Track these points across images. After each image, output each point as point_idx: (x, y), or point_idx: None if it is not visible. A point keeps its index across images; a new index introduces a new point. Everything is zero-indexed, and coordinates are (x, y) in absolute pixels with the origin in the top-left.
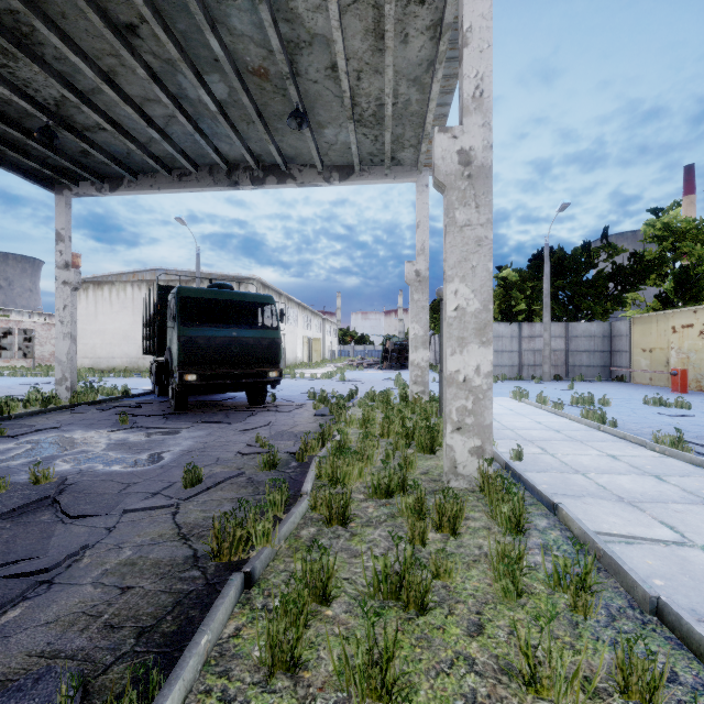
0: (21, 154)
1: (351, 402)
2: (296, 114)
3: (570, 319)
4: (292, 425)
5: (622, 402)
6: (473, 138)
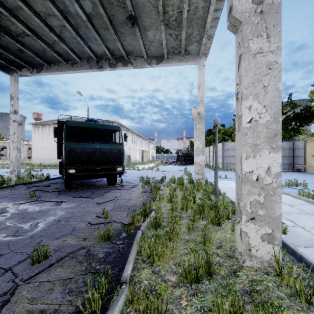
0: None
1: (162, 183)
2: (130, 16)
3: None
4: (128, 199)
5: (311, 184)
6: None
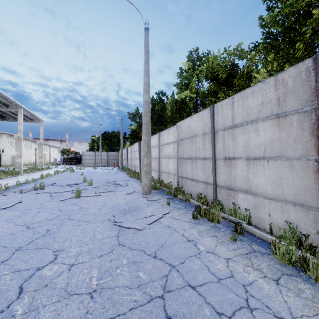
0: None
1: None
2: (1, 116)
3: (110, 151)
4: None
5: (92, 169)
6: (19, 135)
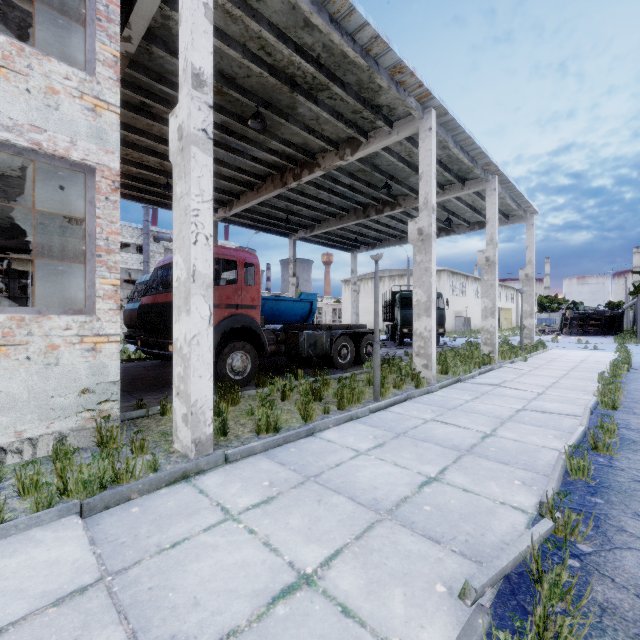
0: (344, 245)
1: None
2: (446, 221)
3: None
4: None
5: None
6: (490, 253)
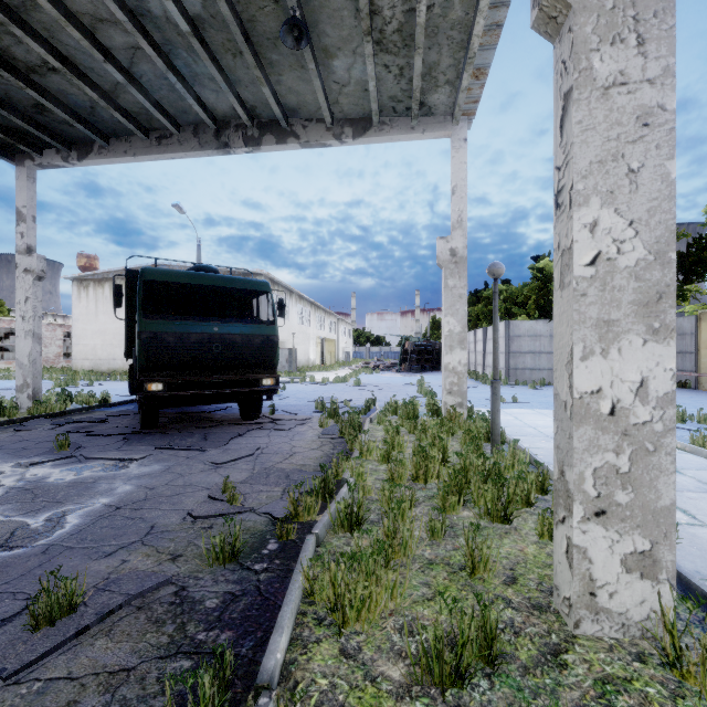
0: None
1: (368, 415)
2: (292, 21)
3: None
4: (287, 453)
5: None
6: None
